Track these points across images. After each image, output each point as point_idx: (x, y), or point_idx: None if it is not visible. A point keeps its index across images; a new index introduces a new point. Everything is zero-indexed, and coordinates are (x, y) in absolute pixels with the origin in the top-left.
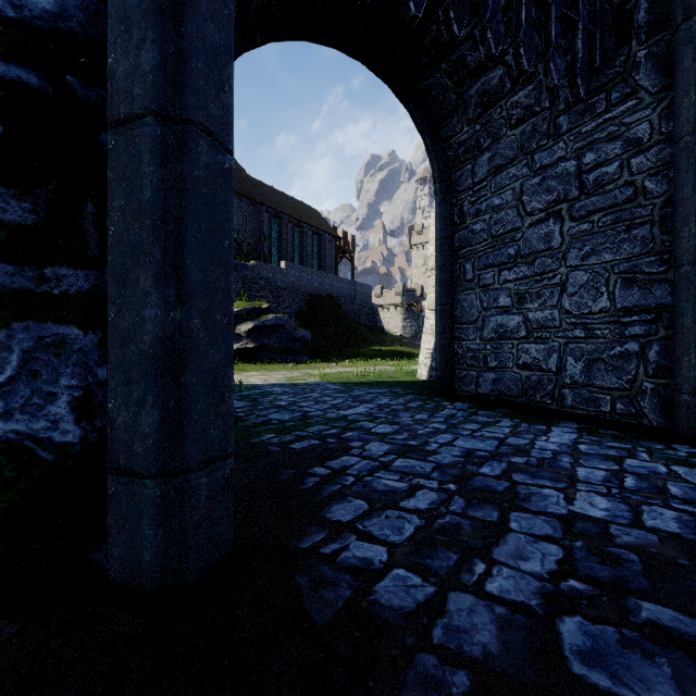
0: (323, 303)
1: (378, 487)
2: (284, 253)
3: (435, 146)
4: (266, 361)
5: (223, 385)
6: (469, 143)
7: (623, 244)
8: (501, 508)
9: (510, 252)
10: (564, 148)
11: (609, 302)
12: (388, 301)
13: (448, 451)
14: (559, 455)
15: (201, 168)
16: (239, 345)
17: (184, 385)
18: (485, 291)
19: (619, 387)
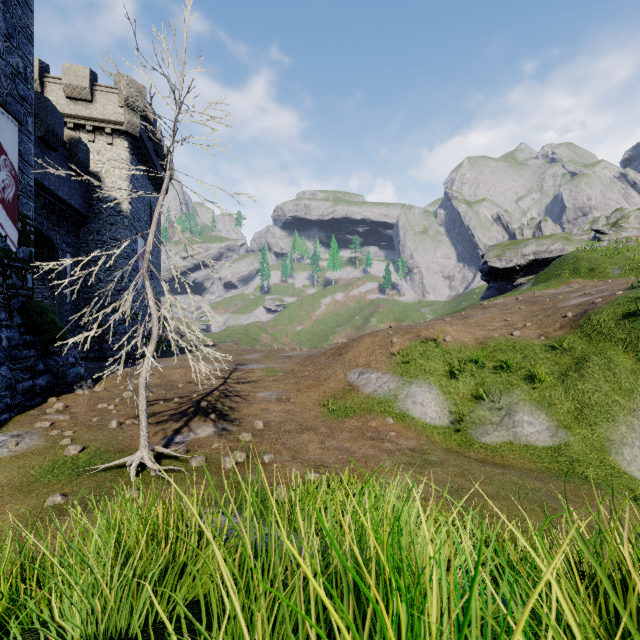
0: None
1: None
2: None
3: None
4: None
5: None
6: None
7: None
8: None
9: None
10: None
11: None
12: None
13: None
14: None
15: None
16: None
17: None
18: None
19: None
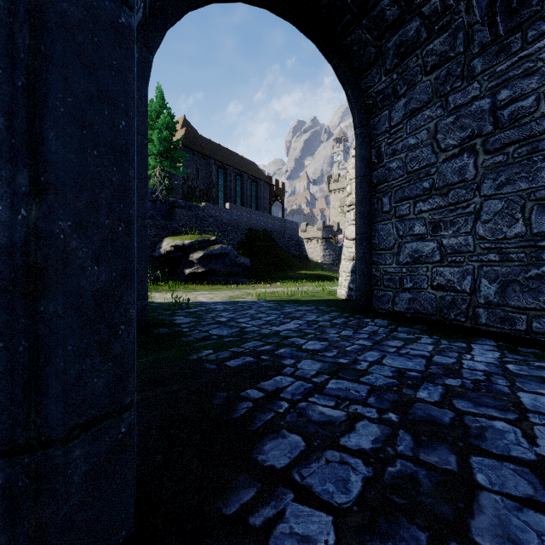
0: (259, 237)
1: (314, 416)
2: (228, 197)
3: (356, 96)
4: (214, 283)
5: (116, 314)
6: (386, 91)
7: (540, 172)
8: (457, 449)
9: (425, 186)
10: (479, 88)
11: (525, 228)
12: (311, 235)
13: (379, 371)
14: (492, 376)
15: (74, 3)
16: (192, 269)
17: (43, 317)
18: (401, 221)
19: (535, 307)
